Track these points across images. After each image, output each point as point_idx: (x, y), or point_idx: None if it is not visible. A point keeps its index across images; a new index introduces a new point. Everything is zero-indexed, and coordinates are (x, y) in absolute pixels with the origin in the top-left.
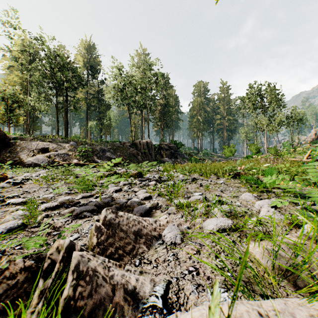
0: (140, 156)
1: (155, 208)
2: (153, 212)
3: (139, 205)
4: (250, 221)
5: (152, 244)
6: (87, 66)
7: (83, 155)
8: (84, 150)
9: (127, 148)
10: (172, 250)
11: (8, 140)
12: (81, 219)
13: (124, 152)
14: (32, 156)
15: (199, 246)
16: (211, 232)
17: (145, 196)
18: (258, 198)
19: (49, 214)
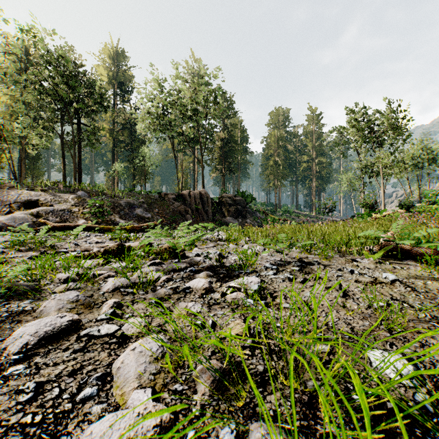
0: (190, 215)
1: None
2: None
3: None
4: None
5: None
6: (113, 83)
7: (97, 212)
8: (98, 204)
9: (170, 202)
10: None
11: None
12: None
13: (166, 209)
14: (7, 214)
15: None
16: None
17: None
18: None
19: None
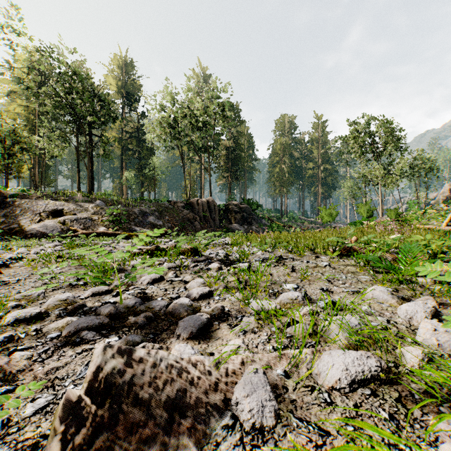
0: (198, 222)
1: (218, 319)
2: (214, 328)
3: (190, 312)
4: (409, 357)
5: (210, 427)
6: (122, 92)
7: (114, 220)
8: (116, 213)
9: (179, 210)
10: (255, 449)
11: (3, 199)
12: (73, 348)
13: (175, 216)
14: (38, 222)
15: (320, 437)
16: (337, 386)
17: (202, 292)
18: (396, 295)
19: (15, 336)
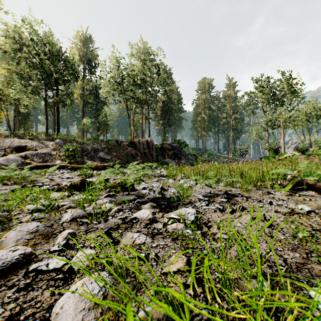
0: (140, 157)
1: None
2: None
3: None
4: None
5: None
6: (83, 60)
7: (70, 155)
8: (71, 149)
9: (124, 147)
10: None
11: None
12: None
13: (121, 152)
14: (3, 156)
15: None
16: None
17: None
18: None
19: None
